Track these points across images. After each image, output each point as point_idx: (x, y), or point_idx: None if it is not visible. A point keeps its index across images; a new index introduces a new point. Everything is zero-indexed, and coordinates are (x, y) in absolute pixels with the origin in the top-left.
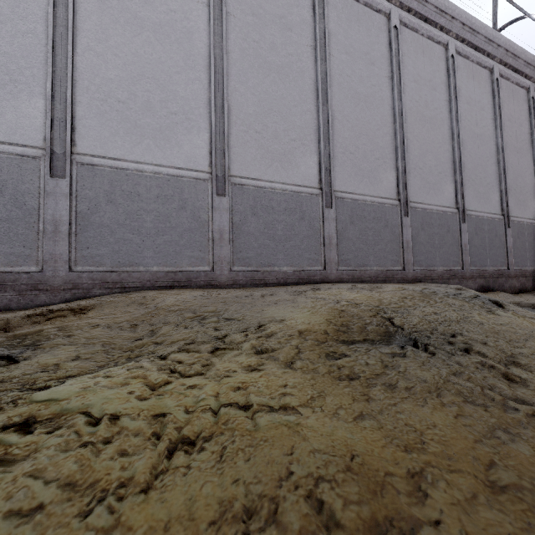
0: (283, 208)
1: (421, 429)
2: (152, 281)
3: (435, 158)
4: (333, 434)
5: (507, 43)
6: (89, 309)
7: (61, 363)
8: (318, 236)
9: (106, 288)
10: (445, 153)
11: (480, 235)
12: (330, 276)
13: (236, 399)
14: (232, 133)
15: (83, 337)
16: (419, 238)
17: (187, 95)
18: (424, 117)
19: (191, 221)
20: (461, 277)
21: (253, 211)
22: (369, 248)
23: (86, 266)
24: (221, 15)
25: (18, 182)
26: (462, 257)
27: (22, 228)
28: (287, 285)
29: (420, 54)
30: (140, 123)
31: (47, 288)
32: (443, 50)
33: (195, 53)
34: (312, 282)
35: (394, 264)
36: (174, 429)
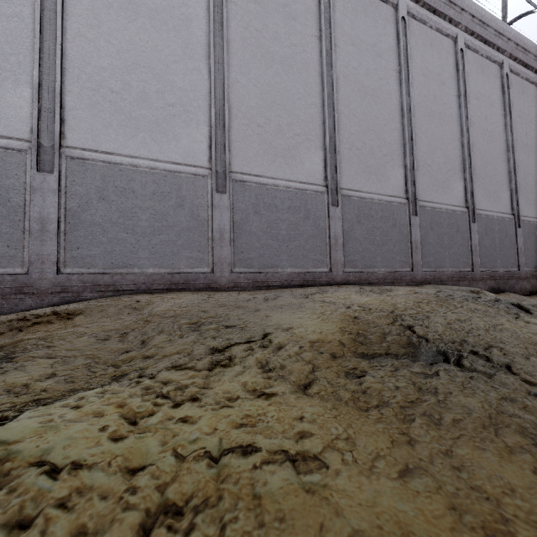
0: (287, 206)
1: (495, 494)
2: (147, 283)
3: (444, 155)
4: (375, 505)
5: (518, 37)
6: (76, 315)
7: (31, 382)
8: (324, 235)
9: (98, 292)
10: (454, 150)
11: (490, 235)
12: (336, 278)
13: (239, 443)
14: (233, 126)
15: (64, 348)
16: (428, 238)
17: (185, 86)
18: (432, 112)
19: (190, 219)
20: (471, 278)
21: (255, 210)
22: (377, 249)
23: (76, 267)
24: (222, 2)
25: (2, 177)
26: (472, 258)
27: (7, 227)
28: (291, 287)
29: (429, 47)
30: (135, 115)
31: (33, 292)
32: (452, 43)
33: (193, 41)
34: (317, 285)
35: (402, 265)
36: (155, 490)
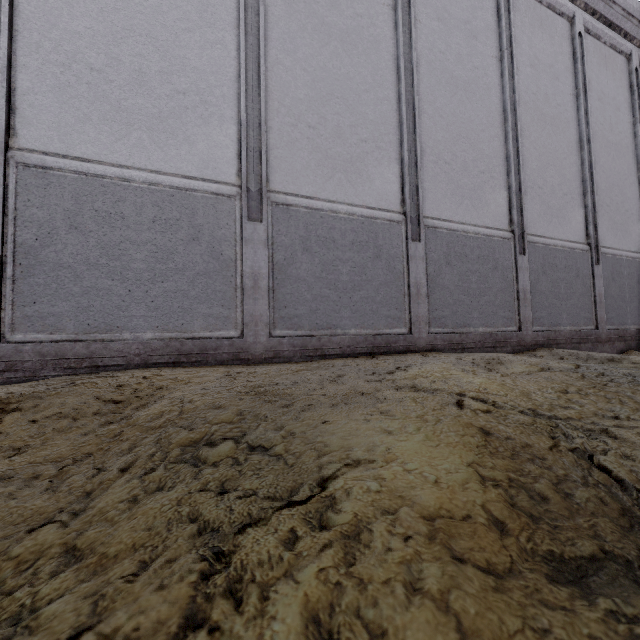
0: (350, 241)
1: None
2: (143, 355)
3: (558, 173)
4: None
5: None
6: (10, 415)
7: None
8: (401, 282)
9: (65, 369)
10: (571, 167)
11: (618, 281)
12: (418, 342)
13: None
14: (273, 126)
15: None
16: (539, 286)
17: (203, 66)
18: (543, 116)
19: (209, 259)
20: (596, 339)
21: (305, 246)
22: (473, 300)
23: (31, 332)
24: None
25: None
26: (596, 313)
27: None
28: (355, 357)
29: (538, 29)
30: (127, 104)
31: None
32: (567, 25)
33: (215, 2)
34: (392, 352)
35: (506, 323)
36: None
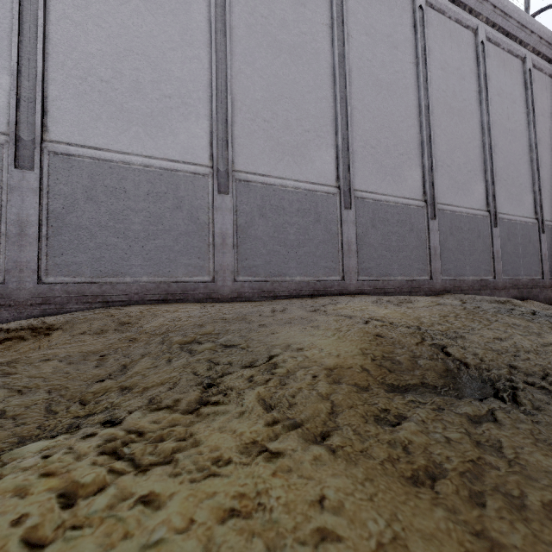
0: (296, 209)
1: None
2: (141, 294)
3: (464, 155)
4: None
5: (541, 30)
6: (54, 331)
7: None
8: (336, 241)
9: (84, 303)
10: (474, 149)
11: (512, 241)
12: (349, 287)
13: None
14: (237, 121)
15: (27, 375)
16: (447, 244)
17: (184, 76)
18: (452, 109)
19: (188, 222)
20: (493, 287)
21: (261, 212)
22: (393, 255)
23: (60, 276)
24: None
25: None
26: (494, 266)
27: None
28: (300, 298)
29: (448, 39)
30: (128, 106)
31: (10, 303)
32: (472, 35)
33: (193, 27)
34: (328, 295)
35: (420, 273)
36: None
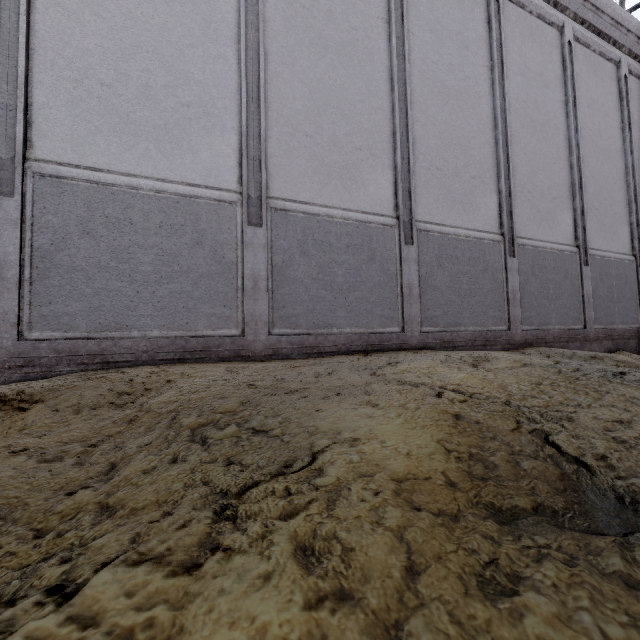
0: (345, 244)
1: None
2: (151, 352)
3: (548, 178)
4: None
5: (639, 28)
6: (33, 405)
7: None
8: (394, 283)
9: (78, 364)
10: (560, 172)
11: (606, 282)
12: (411, 340)
13: None
14: (272, 136)
15: None
16: (528, 287)
17: (206, 79)
18: (533, 123)
19: (211, 262)
20: (584, 338)
21: (302, 249)
22: (464, 301)
23: (47, 330)
24: None
25: None
26: (584, 312)
27: None
28: (350, 354)
29: (528, 38)
30: (135, 117)
31: None
32: (557, 34)
33: (217, 18)
34: (385, 350)
35: (496, 322)
36: None
